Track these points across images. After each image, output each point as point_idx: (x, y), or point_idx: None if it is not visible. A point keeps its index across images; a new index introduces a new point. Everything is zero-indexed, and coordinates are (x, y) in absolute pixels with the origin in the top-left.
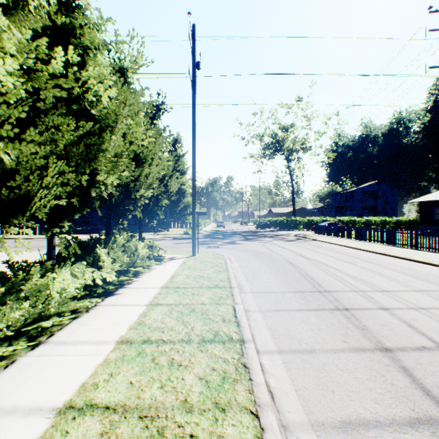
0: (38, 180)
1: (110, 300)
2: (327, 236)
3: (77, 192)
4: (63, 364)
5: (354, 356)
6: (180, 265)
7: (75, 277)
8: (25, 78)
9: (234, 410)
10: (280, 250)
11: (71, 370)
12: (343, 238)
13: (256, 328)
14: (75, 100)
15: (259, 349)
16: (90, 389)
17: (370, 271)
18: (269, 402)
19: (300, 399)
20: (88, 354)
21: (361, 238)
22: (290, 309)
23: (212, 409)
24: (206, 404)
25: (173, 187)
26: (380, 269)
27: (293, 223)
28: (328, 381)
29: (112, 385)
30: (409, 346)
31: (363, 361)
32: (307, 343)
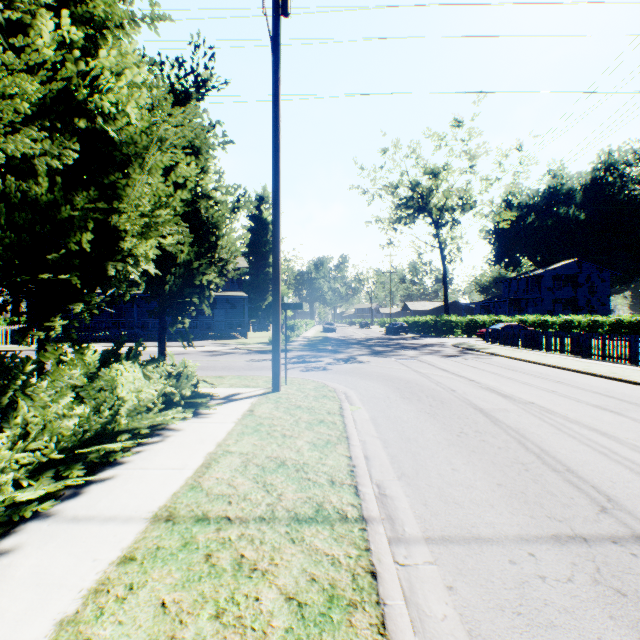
0: None
1: None
2: (511, 347)
3: None
4: None
5: None
6: (240, 420)
7: None
8: None
9: None
10: (443, 377)
11: None
12: (542, 351)
13: None
14: None
15: None
16: None
17: None
18: None
19: None
20: None
21: (578, 352)
22: None
23: None
24: None
25: (227, 246)
26: None
27: (446, 325)
28: None
29: None
30: None
31: None
32: None
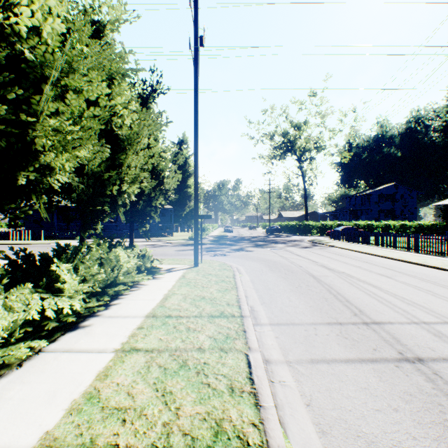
0: None
1: (66, 341)
2: (345, 242)
3: None
4: None
5: None
6: (178, 280)
7: (9, 308)
8: None
9: None
10: (297, 259)
11: None
12: (364, 244)
13: (286, 404)
14: None
15: None
16: None
17: (418, 290)
18: None
19: None
20: None
21: (385, 244)
22: (333, 358)
23: None
24: None
25: (170, 184)
26: (430, 286)
27: (306, 227)
28: None
29: None
30: None
31: None
32: None
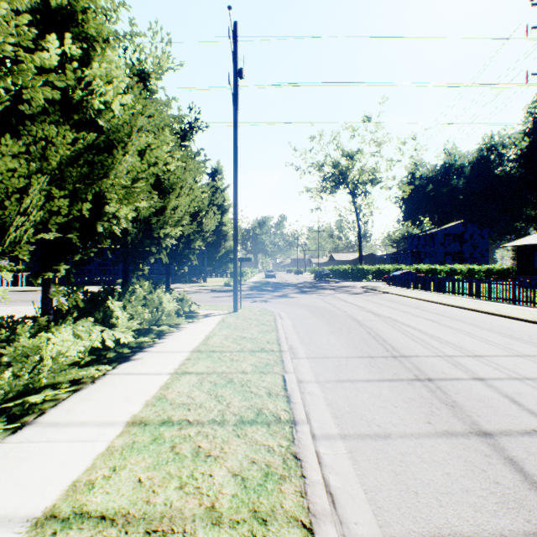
0: (16, 206)
1: (125, 368)
2: (402, 288)
3: (77, 225)
4: (51, 454)
5: (443, 443)
6: (218, 324)
7: (78, 338)
8: (2, 70)
9: (279, 522)
10: (343, 305)
11: (61, 462)
12: (422, 290)
13: (312, 404)
14: (76, 106)
15: (316, 433)
16: (83, 491)
17: (457, 331)
18: (329, 510)
19: (371, 505)
20: (87, 440)
21: (444, 290)
22: (356, 379)
23: (248, 521)
24: (240, 512)
25: (209, 225)
26: (470, 329)
27: (360, 272)
28: (409, 478)
29: (113, 484)
30: (515, 429)
31: (456, 450)
32: (380, 426)
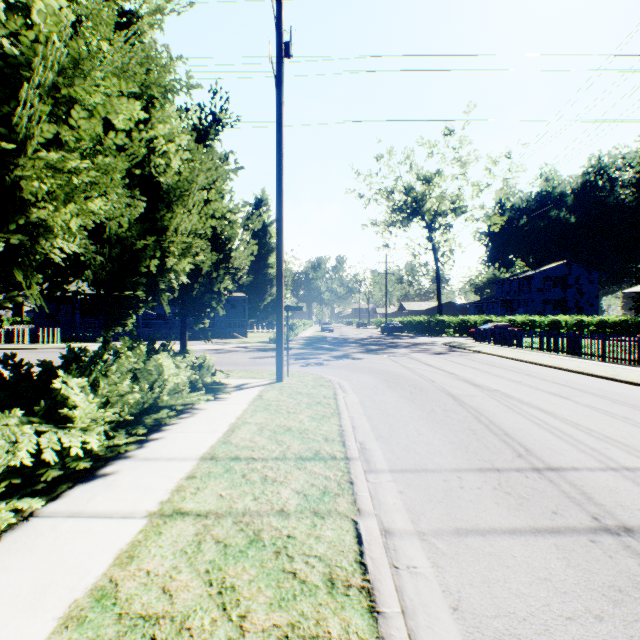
0: None
1: (73, 498)
2: (496, 345)
3: None
4: None
5: None
6: (252, 402)
7: None
8: None
9: None
10: (427, 371)
11: None
12: (524, 349)
13: (419, 608)
14: None
15: None
16: None
17: (611, 417)
18: None
19: None
20: None
21: (555, 349)
22: (490, 527)
23: None
24: None
25: (241, 259)
26: (627, 412)
27: (439, 325)
28: None
29: None
30: None
31: None
32: None
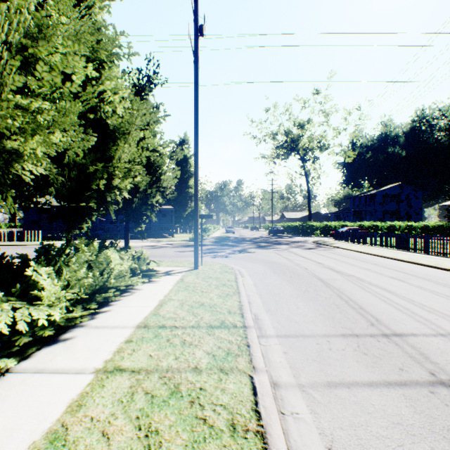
0: None
1: (40, 358)
2: (350, 243)
3: None
4: None
5: None
6: (176, 284)
7: None
8: None
9: None
10: (302, 261)
11: None
12: (370, 245)
13: (302, 448)
14: None
15: None
16: None
17: (437, 295)
18: None
19: None
20: None
21: (393, 245)
22: (353, 380)
23: None
24: None
25: (168, 181)
26: (449, 291)
27: (310, 228)
28: None
29: None
30: None
31: None
32: None
